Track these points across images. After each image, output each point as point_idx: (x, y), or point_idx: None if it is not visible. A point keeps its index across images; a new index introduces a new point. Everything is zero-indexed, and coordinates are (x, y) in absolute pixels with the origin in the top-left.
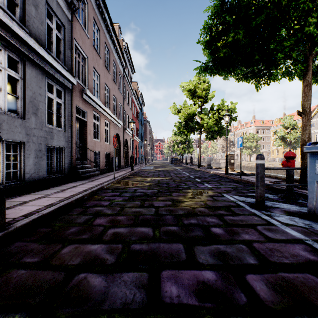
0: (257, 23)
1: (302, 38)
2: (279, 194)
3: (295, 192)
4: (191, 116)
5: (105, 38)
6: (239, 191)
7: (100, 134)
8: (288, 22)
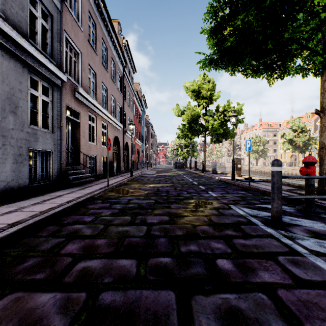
0: (271, 1)
1: (325, 21)
2: (296, 206)
3: (315, 204)
4: (195, 118)
5: (102, 33)
6: (248, 202)
7: (96, 137)
8: (308, 3)
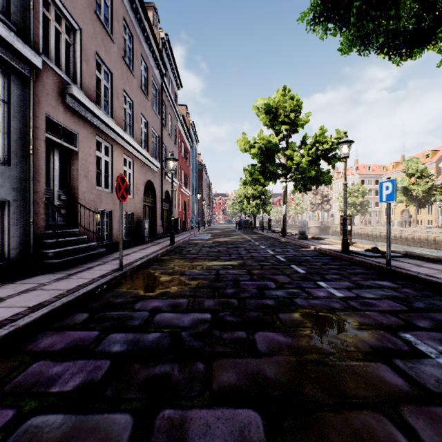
0: None
1: None
2: None
3: None
4: (270, 154)
5: (124, 10)
6: (434, 319)
7: (112, 180)
8: None
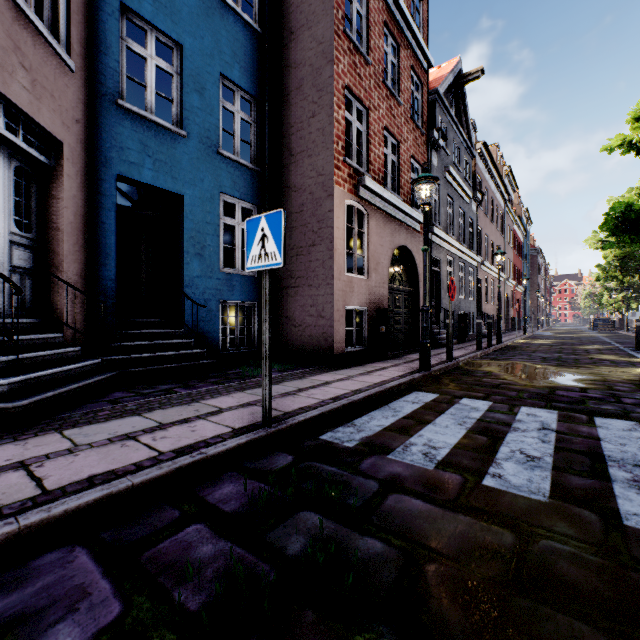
0: None
1: None
2: None
3: None
4: (628, 252)
5: (490, 191)
6: None
7: (487, 296)
8: None
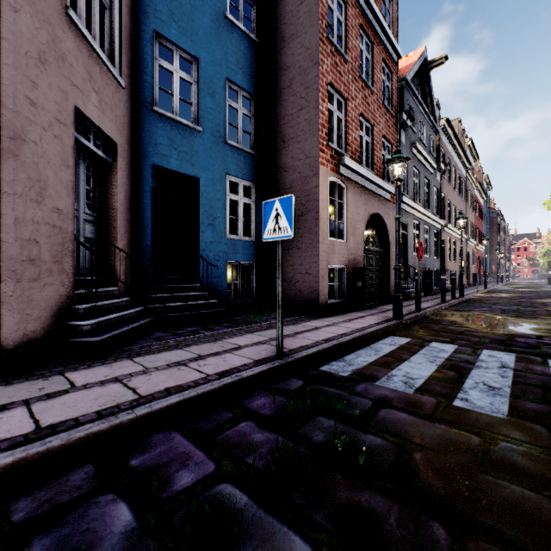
0: None
1: None
2: None
3: None
4: None
5: (453, 161)
6: None
7: (450, 255)
8: None
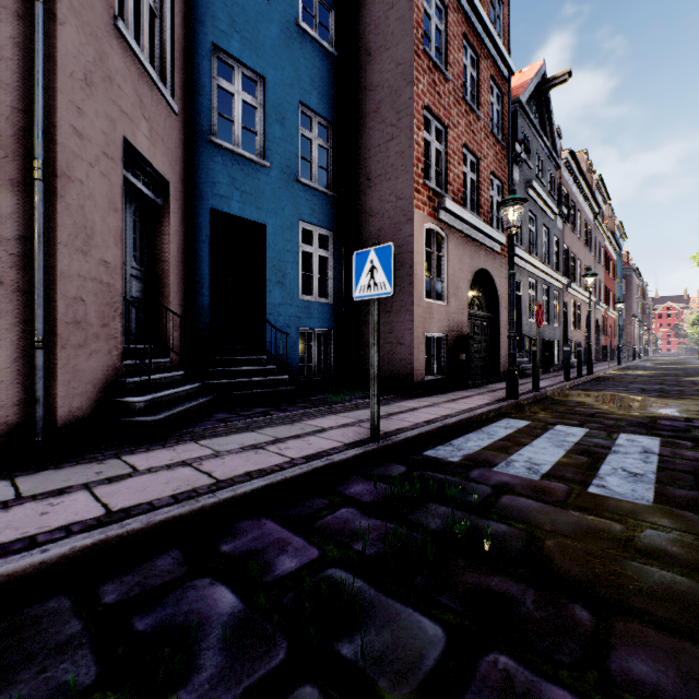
0: None
1: None
2: None
3: None
4: None
5: (578, 204)
6: None
7: (574, 322)
8: None
